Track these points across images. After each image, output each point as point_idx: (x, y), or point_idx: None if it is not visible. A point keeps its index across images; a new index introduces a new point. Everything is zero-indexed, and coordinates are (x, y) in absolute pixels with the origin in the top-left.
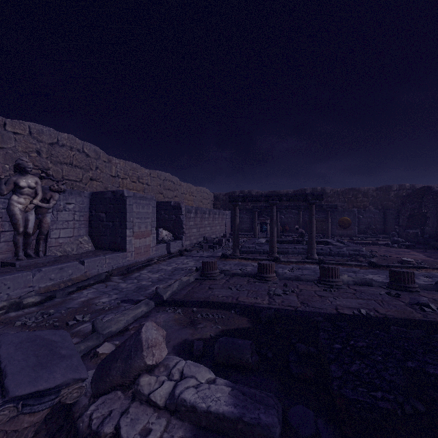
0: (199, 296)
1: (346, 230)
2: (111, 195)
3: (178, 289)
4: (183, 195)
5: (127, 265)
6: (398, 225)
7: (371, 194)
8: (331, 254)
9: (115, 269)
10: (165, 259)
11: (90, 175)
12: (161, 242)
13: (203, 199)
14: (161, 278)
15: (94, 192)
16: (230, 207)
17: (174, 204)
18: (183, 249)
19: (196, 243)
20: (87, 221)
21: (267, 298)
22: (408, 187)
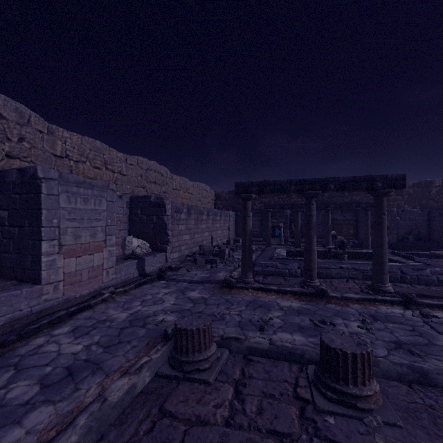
0: None
1: None
2: (17, 177)
3: None
4: (175, 191)
5: (42, 309)
6: None
7: (407, 191)
8: (406, 279)
9: (2, 325)
10: (127, 288)
11: (6, 149)
12: (132, 257)
13: (202, 197)
14: (80, 359)
15: None
16: (235, 207)
17: (154, 200)
18: (167, 266)
19: (189, 254)
20: None
21: None
22: None
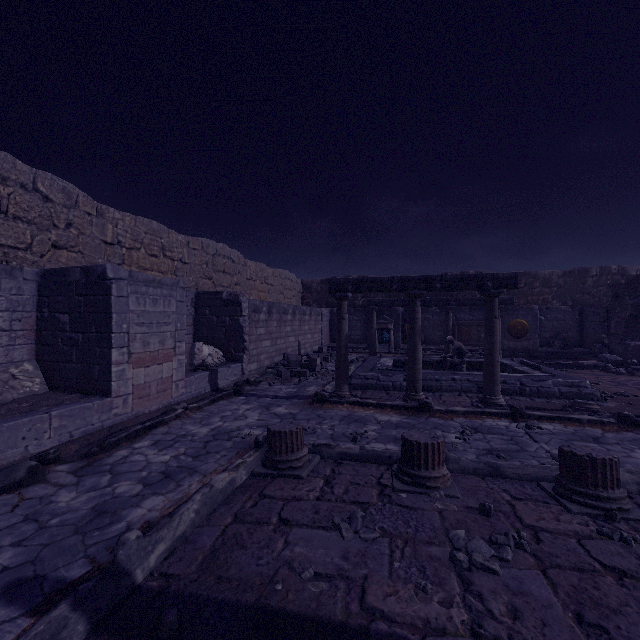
0: (245, 571)
1: (521, 341)
2: (80, 276)
3: (197, 523)
4: (249, 282)
5: (113, 425)
6: (608, 333)
7: (556, 282)
8: (525, 392)
9: (77, 438)
10: (202, 404)
11: (53, 238)
12: (201, 368)
13: (285, 289)
14: (172, 466)
15: (47, 270)
16: (329, 302)
17: (227, 297)
18: (244, 379)
19: (270, 366)
20: (32, 330)
21: (455, 585)
22: (616, 271)
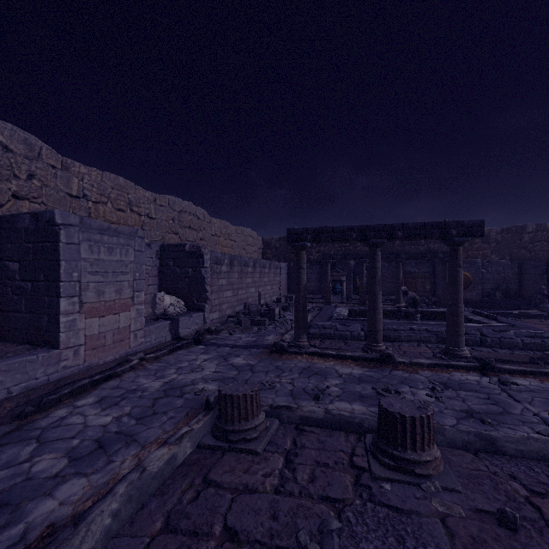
0: None
1: (464, 292)
2: (30, 222)
3: (115, 530)
4: (214, 238)
5: (61, 378)
6: (547, 284)
7: (495, 238)
8: (486, 342)
9: (16, 395)
10: (159, 354)
11: (13, 188)
12: (163, 317)
13: (247, 245)
14: (111, 431)
15: None
16: (287, 257)
17: (190, 250)
18: (206, 328)
19: (231, 315)
20: None
21: None
22: None
